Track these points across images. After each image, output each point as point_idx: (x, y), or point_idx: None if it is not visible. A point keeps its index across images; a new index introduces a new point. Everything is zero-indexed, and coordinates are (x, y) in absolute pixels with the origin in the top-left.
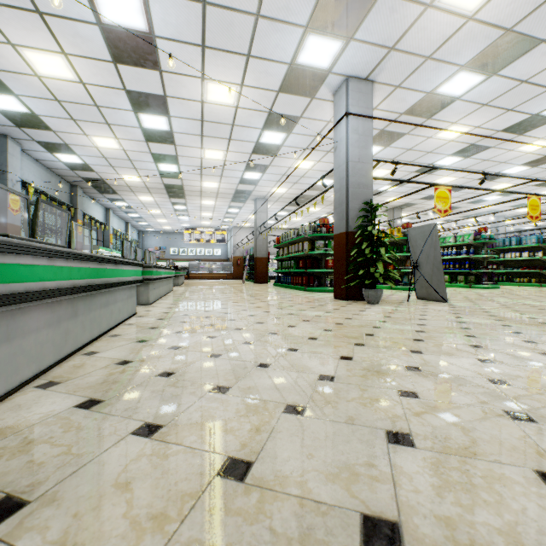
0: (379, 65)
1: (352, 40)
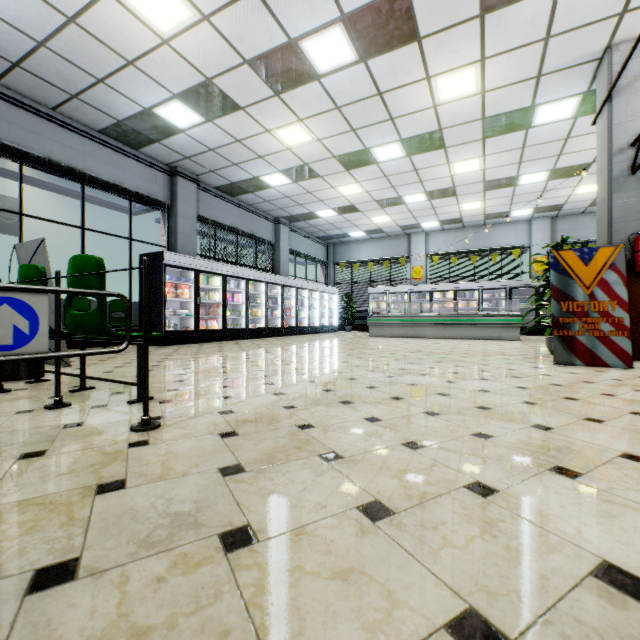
0: (568, 66)
1: (533, 104)
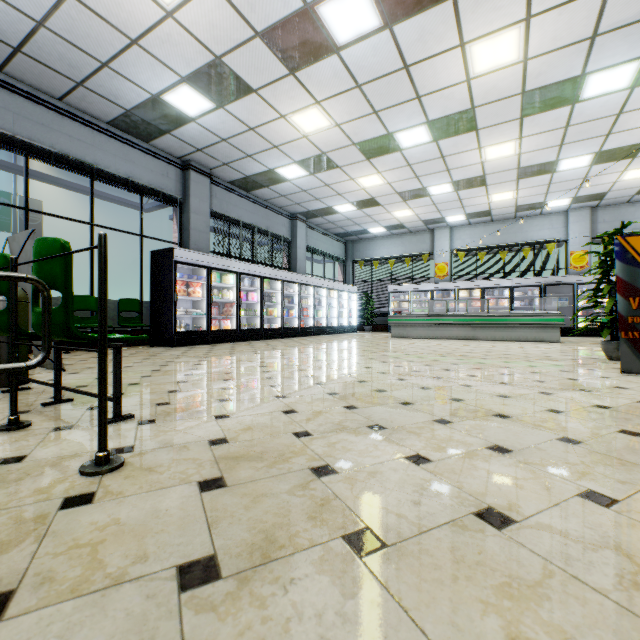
0: (631, 22)
1: (584, 72)
